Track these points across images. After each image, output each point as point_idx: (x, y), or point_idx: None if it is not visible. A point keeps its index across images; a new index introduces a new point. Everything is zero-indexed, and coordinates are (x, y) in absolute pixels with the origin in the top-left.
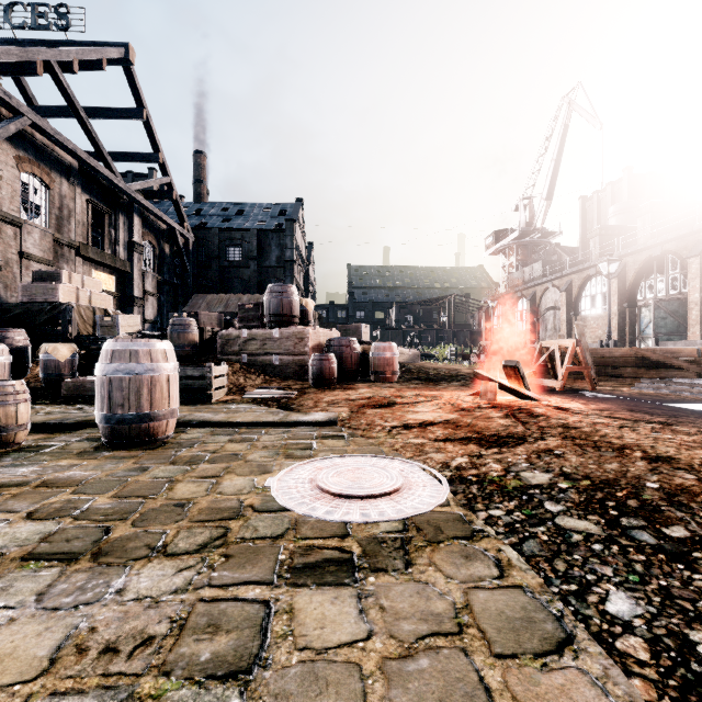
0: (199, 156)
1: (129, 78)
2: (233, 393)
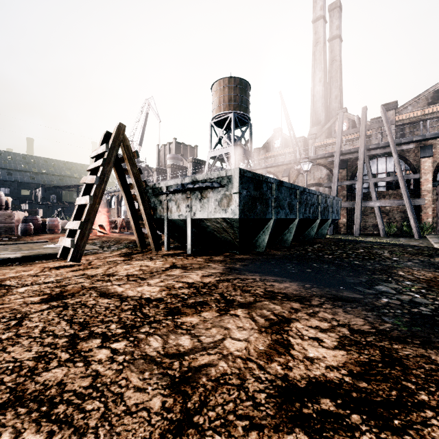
0: None
1: None
2: None
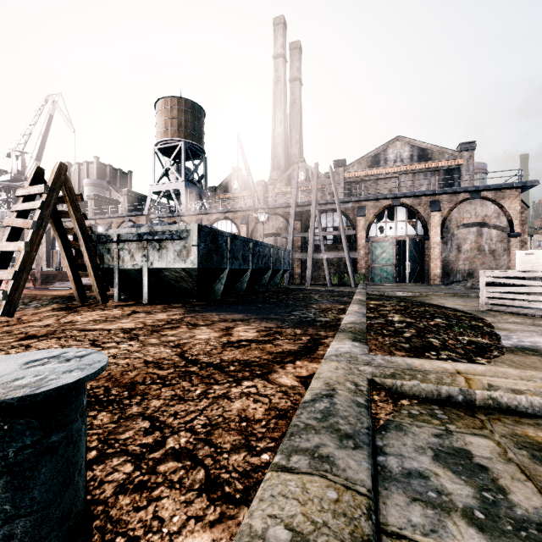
0: None
1: None
2: None
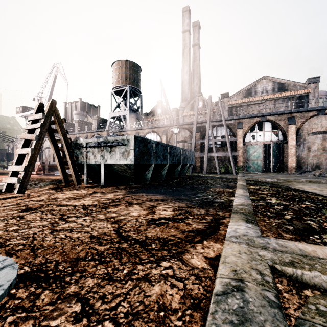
0: None
1: None
2: None
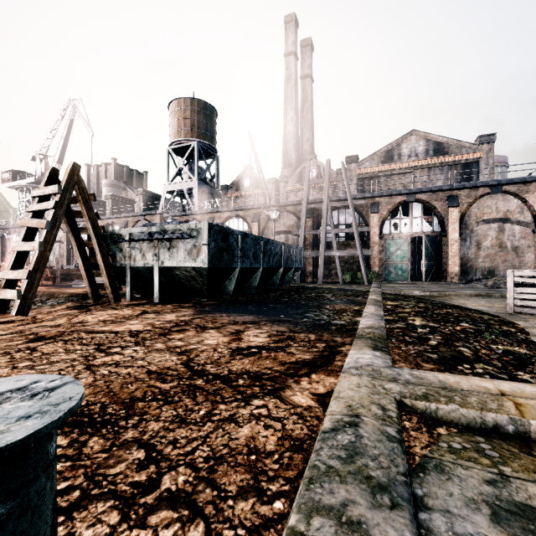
0: None
1: None
2: None
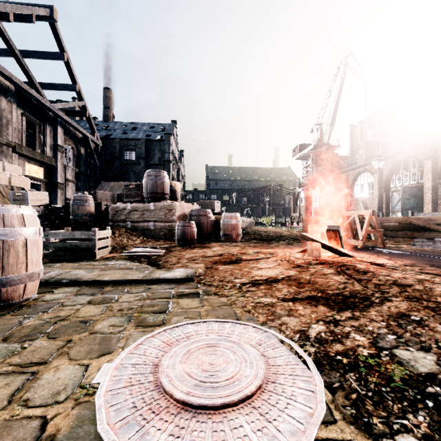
0: (107, 91)
1: (54, 31)
2: (115, 251)
